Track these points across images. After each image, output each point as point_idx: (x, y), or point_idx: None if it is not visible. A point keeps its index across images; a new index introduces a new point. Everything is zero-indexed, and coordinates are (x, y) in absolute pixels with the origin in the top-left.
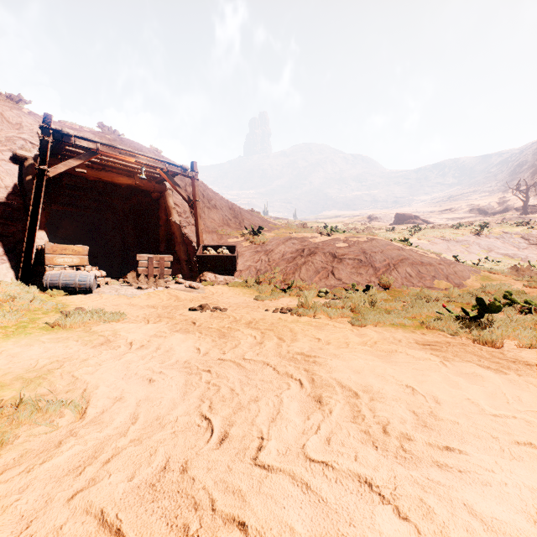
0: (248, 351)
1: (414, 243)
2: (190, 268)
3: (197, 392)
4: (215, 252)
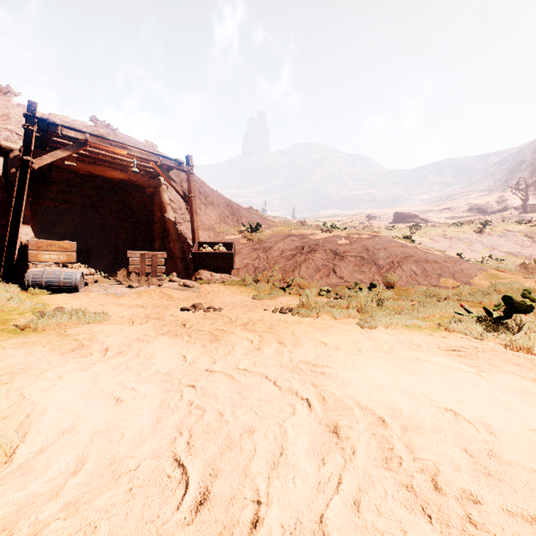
0: (243, 359)
1: (416, 241)
2: (185, 266)
3: (175, 418)
4: (211, 249)
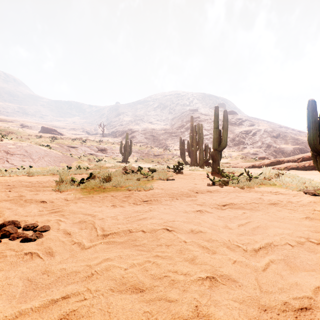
0: None
1: (53, 147)
2: None
3: None
4: None
